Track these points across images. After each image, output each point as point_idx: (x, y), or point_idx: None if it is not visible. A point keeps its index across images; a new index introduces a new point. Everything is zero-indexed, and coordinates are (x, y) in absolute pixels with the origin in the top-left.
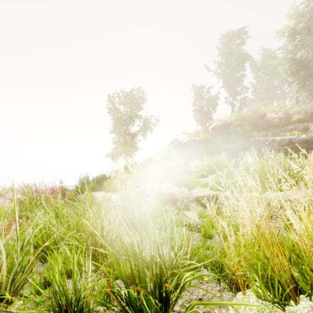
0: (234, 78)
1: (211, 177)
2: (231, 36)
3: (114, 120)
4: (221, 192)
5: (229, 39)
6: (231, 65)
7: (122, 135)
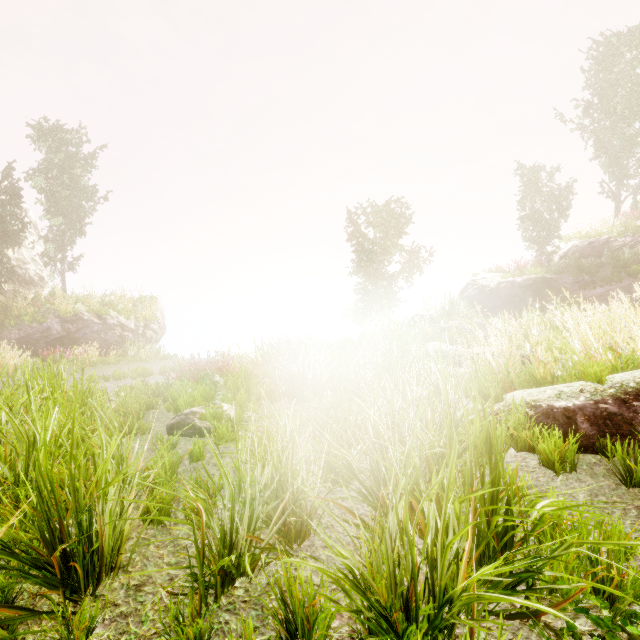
0: (620, 139)
1: None
2: (613, 45)
3: (357, 255)
4: None
5: (606, 52)
6: (612, 110)
7: (371, 279)
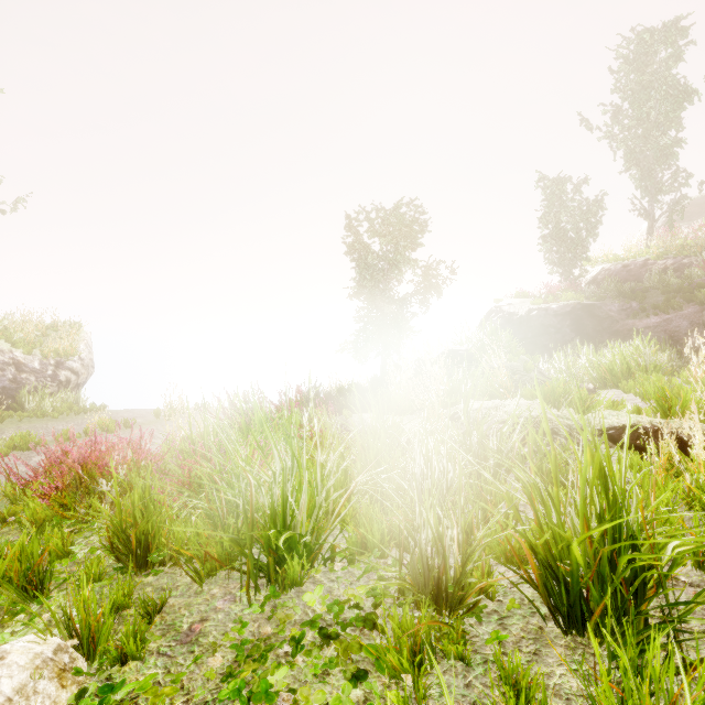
0: (654, 149)
1: (608, 394)
2: (646, 42)
3: (359, 272)
4: (669, 419)
5: (639, 50)
6: (645, 115)
7: (376, 302)
